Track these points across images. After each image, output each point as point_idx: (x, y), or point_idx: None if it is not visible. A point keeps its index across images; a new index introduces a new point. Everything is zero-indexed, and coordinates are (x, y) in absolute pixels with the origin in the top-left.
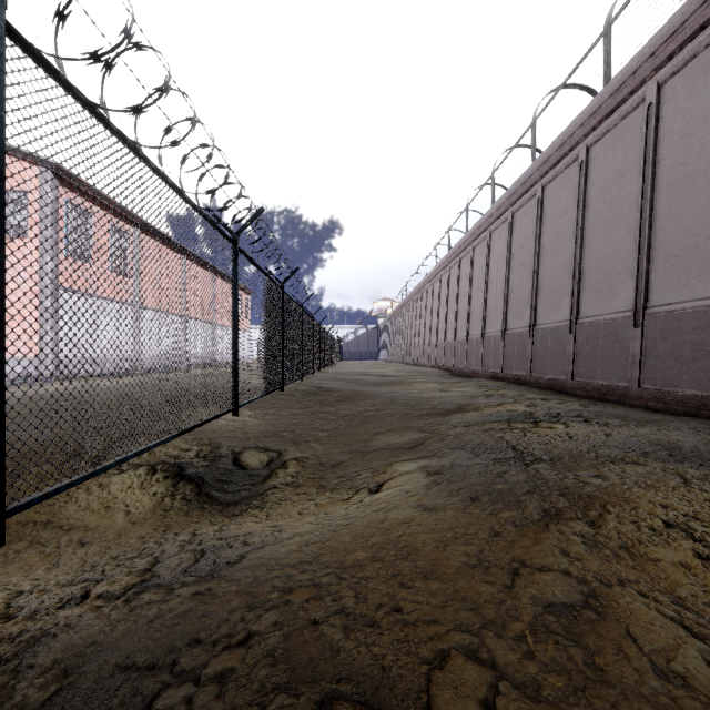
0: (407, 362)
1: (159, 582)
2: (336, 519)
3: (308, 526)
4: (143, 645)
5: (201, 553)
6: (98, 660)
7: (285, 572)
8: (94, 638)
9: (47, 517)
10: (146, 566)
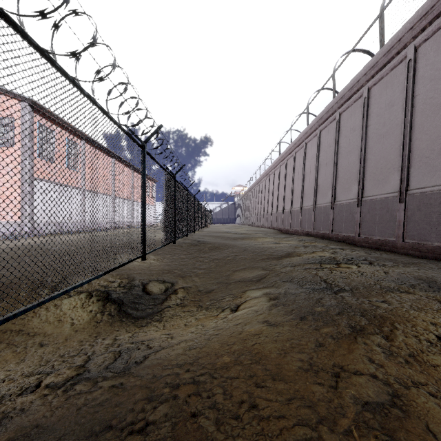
0: (253, 225)
1: (88, 376)
2: (209, 330)
3: (191, 335)
4: (71, 429)
5: (118, 353)
6: (38, 440)
7: (174, 372)
8: (38, 421)
9: (19, 327)
10: (82, 362)
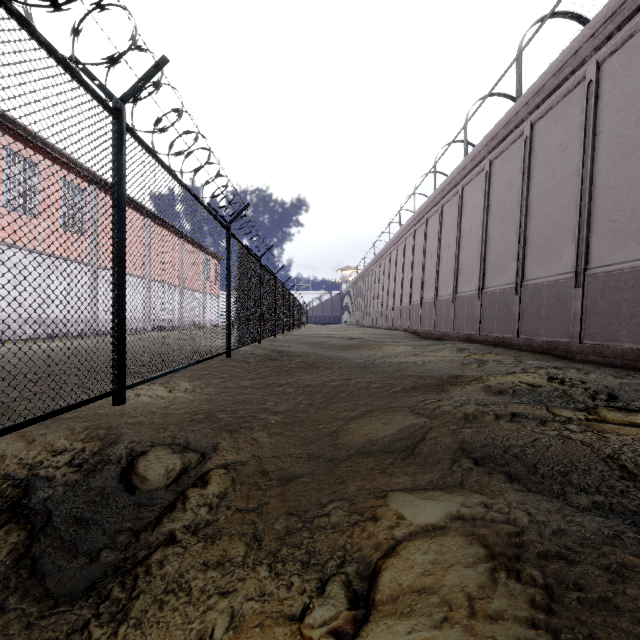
0: (370, 325)
1: None
2: None
3: None
4: None
5: None
6: None
7: None
8: None
9: None
10: None
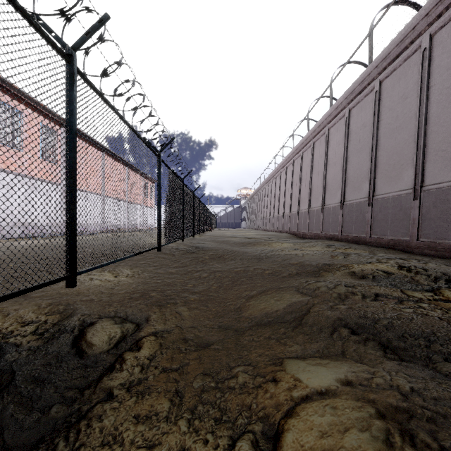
0: (261, 229)
1: None
2: None
3: None
4: None
5: None
6: None
7: None
8: None
9: None
10: None
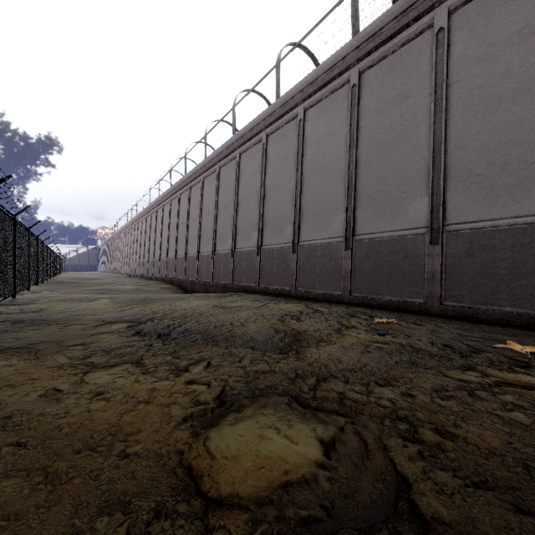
0: (115, 272)
1: None
2: None
3: None
4: None
5: None
6: None
7: None
8: None
9: None
10: None
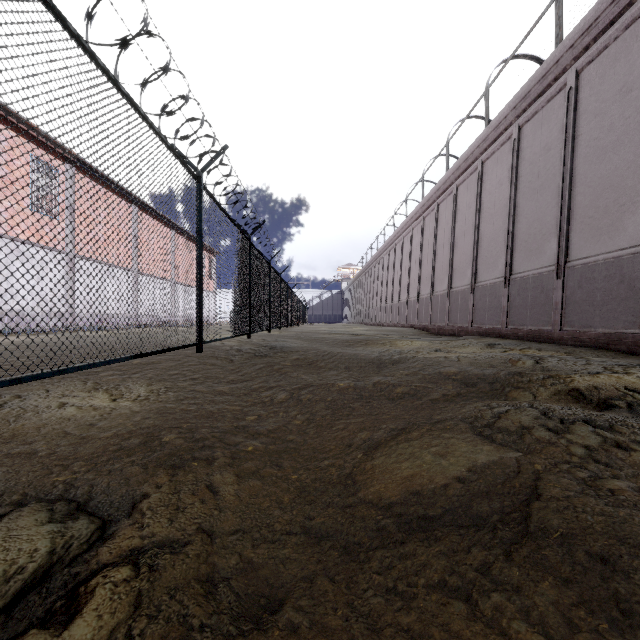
0: (373, 323)
1: None
2: None
3: None
4: None
5: None
6: None
7: None
8: None
9: None
10: None
